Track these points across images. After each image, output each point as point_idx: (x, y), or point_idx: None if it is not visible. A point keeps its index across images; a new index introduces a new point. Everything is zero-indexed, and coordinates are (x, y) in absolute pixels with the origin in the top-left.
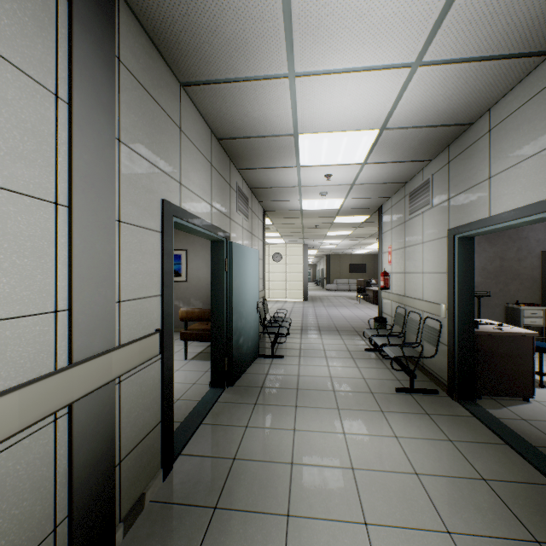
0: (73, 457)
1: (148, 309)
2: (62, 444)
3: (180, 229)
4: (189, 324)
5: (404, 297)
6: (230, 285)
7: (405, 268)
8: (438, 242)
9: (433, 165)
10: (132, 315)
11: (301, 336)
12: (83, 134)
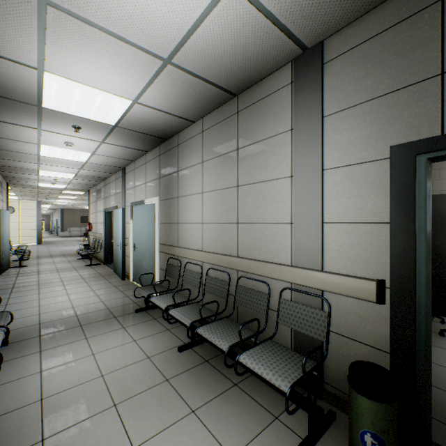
0: None
1: None
2: None
3: None
4: None
5: (96, 233)
6: None
7: (97, 221)
8: (103, 212)
9: (102, 184)
10: None
11: (39, 259)
12: None
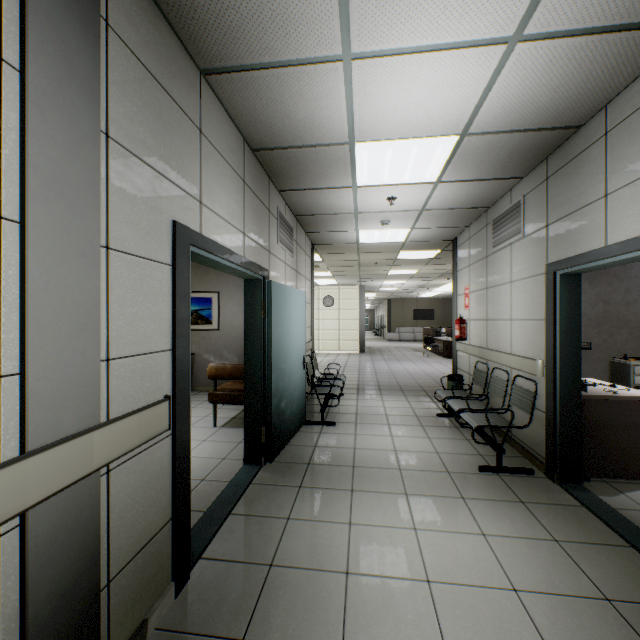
0: (28, 590)
1: (152, 368)
2: (10, 571)
3: (202, 263)
4: (222, 382)
5: (486, 350)
6: (269, 335)
7: (487, 314)
8: (533, 281)
9: (526, 183)
10: (128, 377)
11: (357, 397)
12: (45, 118)
